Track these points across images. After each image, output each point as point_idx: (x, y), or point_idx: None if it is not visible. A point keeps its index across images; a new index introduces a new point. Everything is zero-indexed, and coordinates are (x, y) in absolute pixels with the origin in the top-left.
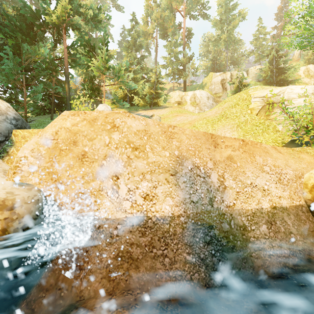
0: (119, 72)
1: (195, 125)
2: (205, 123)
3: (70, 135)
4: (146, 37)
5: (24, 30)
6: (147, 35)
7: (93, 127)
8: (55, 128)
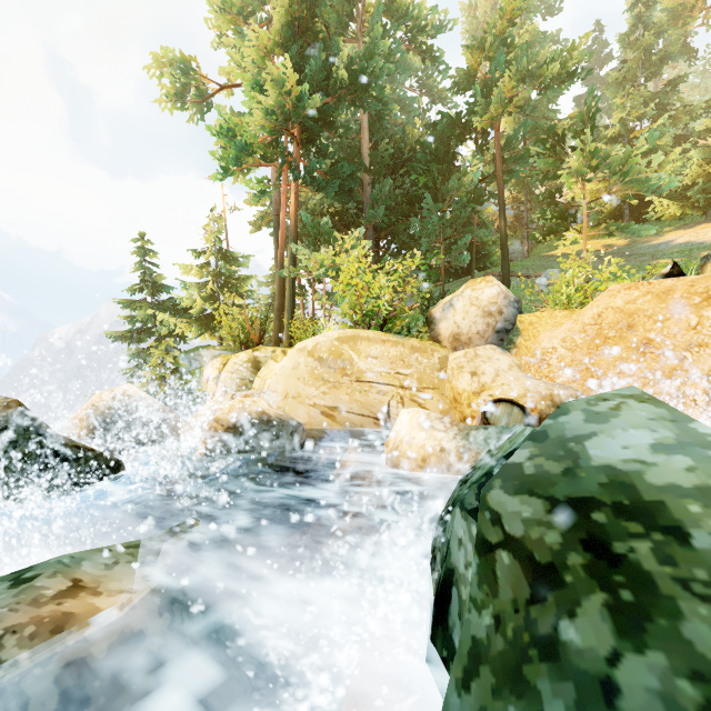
0: (624, 165)
1: None
2: None
3: (621, 317)
4: (680, 19)
5: (438, 154)
6: (684, 12)
7: (665, 303)
8: (596, 310)
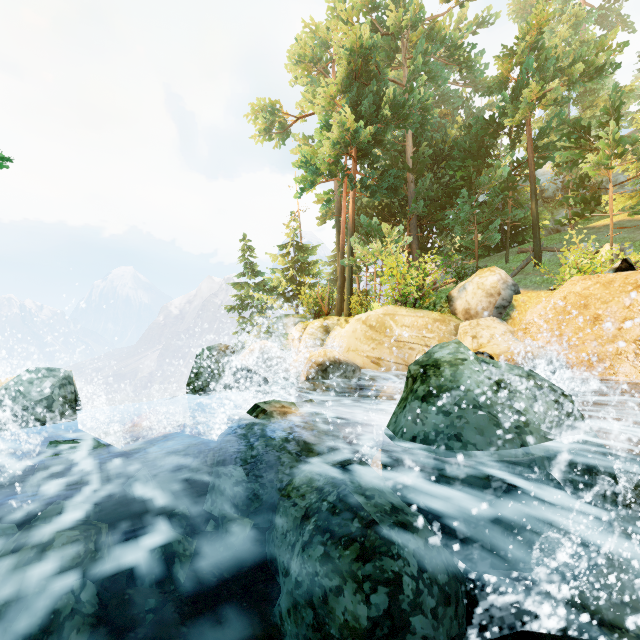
0: None
1: None
2: None
3: (580, 299)
4: None
5: (473, 151)
6: None
7: (609, 290)
8: (563, 294)
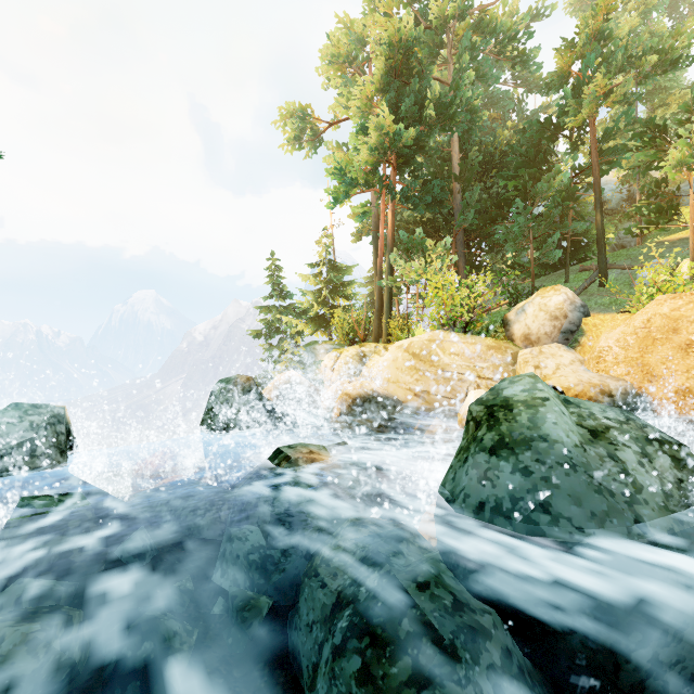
0: None
1: None
2: None
3: (667, 322)
4: None
5: (528, 156)
6: None
7: None
8: (646, 316)
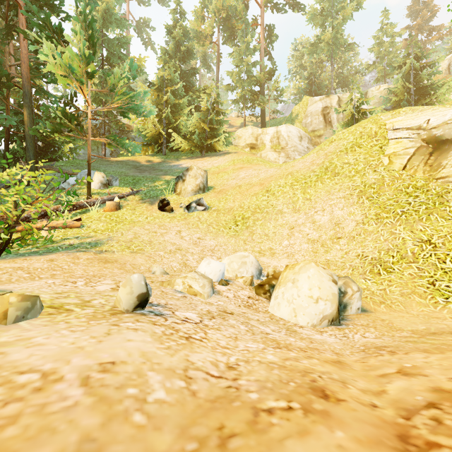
0: (116, 83)
1: (269, 188)
2: (291, 184)
3: None
4: (201, 40)
5: None
6: (202, 37)
7: None
8: None
